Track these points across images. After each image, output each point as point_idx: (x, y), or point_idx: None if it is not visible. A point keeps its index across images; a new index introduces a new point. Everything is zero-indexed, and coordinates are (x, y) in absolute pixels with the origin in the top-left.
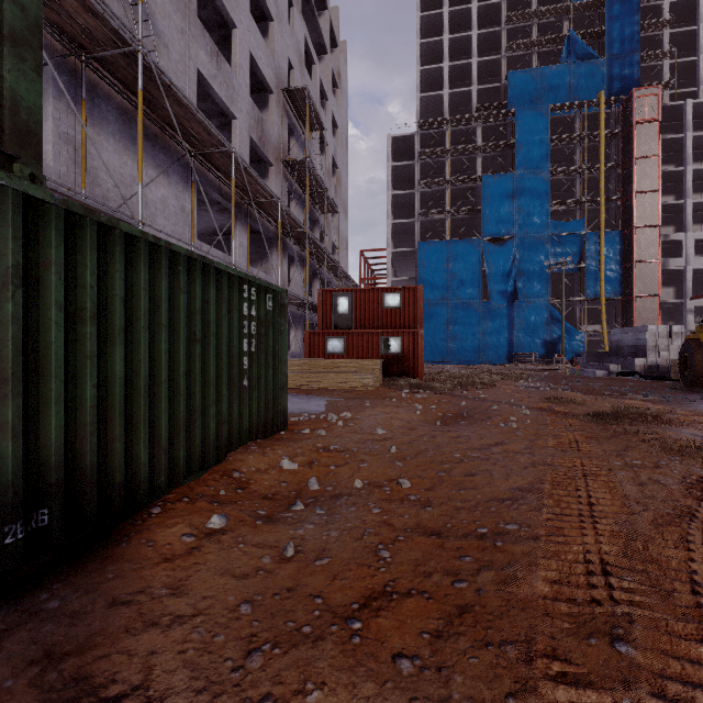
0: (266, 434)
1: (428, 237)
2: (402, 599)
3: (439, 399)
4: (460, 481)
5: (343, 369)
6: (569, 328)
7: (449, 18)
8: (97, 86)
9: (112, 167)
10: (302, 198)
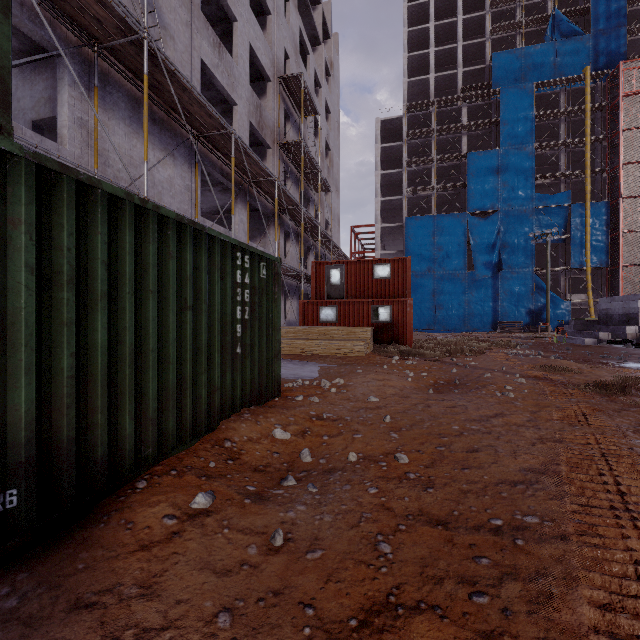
0: (260, 401)
1: (415, 213)
2: (410, 615)
3: (430, 366)
4: (463, 458)
5: (335, 336)
6: (554, 298)
7: (435, 6)
8: (108, 74)
9: (123, 149)
10: (297, 178)
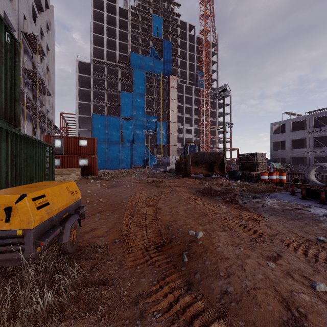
0: None
1: (97, 112)
2: (105, 211)
3: (105, 182)
4: (114, 197)
5: (63, 173)
6: (151, 155)
7: (107, 17)
8: None
9: None
10: (31, 86)
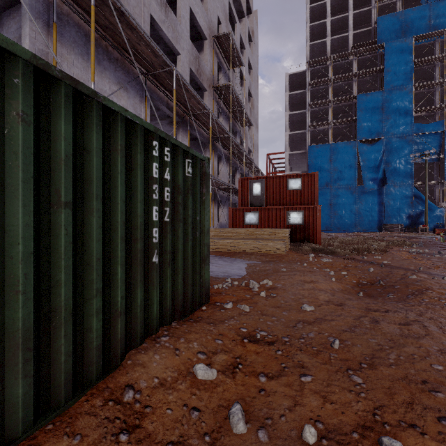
0: (184, 312)
1: (315, 143)
2: None
3: (345, 264)
4: None
5: (258, 236)
6: (430, 205)
7: None
8: (68, 16)
9: (81, 80)
10: (227, 115)
